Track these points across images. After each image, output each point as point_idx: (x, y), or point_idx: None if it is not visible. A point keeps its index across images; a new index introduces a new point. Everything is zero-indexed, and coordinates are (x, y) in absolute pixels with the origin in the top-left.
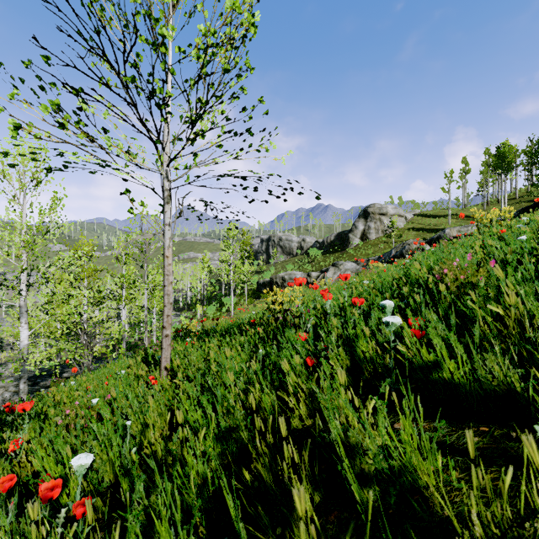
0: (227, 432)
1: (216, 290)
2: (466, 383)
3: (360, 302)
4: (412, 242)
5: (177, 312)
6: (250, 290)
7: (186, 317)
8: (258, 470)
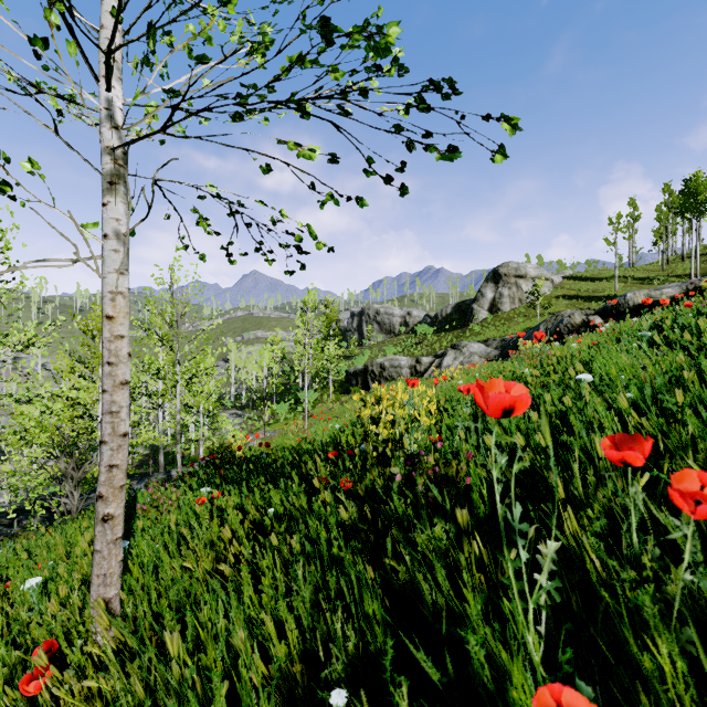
0: None
1: (290, 382)
2: None
3: None
4: (573, 313)
5: (238, 411)
6: (336, 382)
7: (250, 419)
8: None
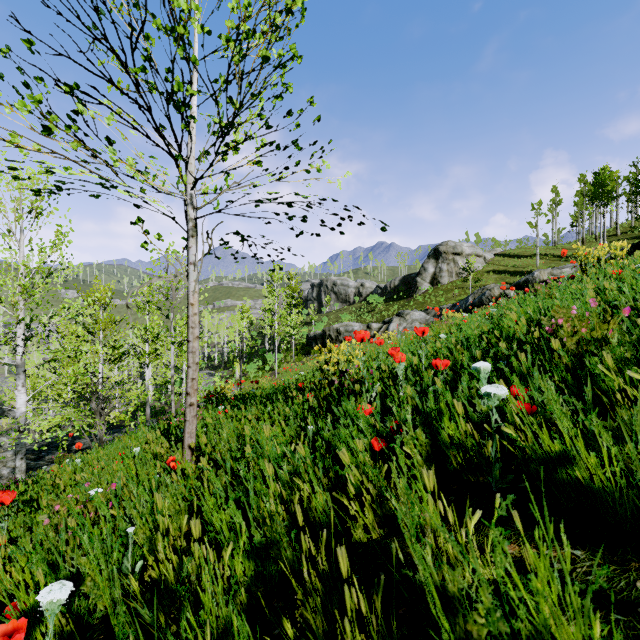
0: (263, 549)
1: (257, 345)
2: (616, 491)
3: (444, 365)
4: (493, 288)
5: (211, 371)
6: (298, 345)
7: (222, 377)
8: (306, 619)
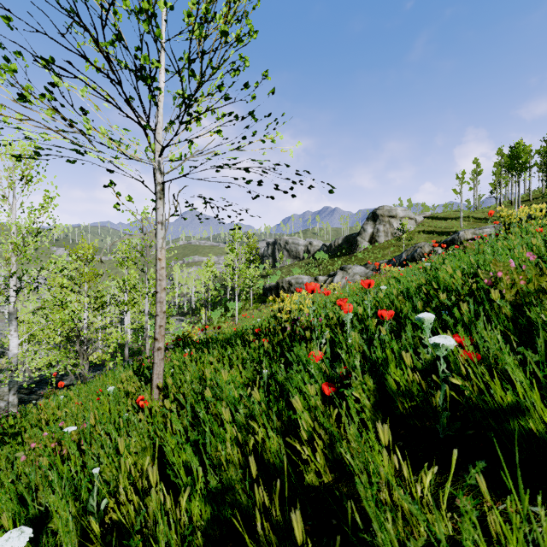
0: (219, 493)
1: (221, 295)
2: None
3: (389, 315)
4: (424, 245)
5: (181, 317)
6: (256, 295)
7: (190, 322)
8: None
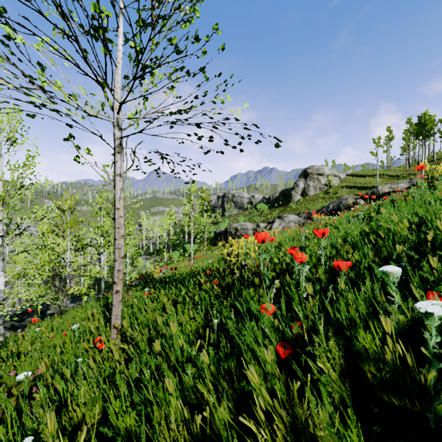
0: None
1: (180, 238)
2: None
3: (346, 267)
4: (348, 198)
5: (148, 257)
6: (208, 238)
7: (155, 261)
8: None
